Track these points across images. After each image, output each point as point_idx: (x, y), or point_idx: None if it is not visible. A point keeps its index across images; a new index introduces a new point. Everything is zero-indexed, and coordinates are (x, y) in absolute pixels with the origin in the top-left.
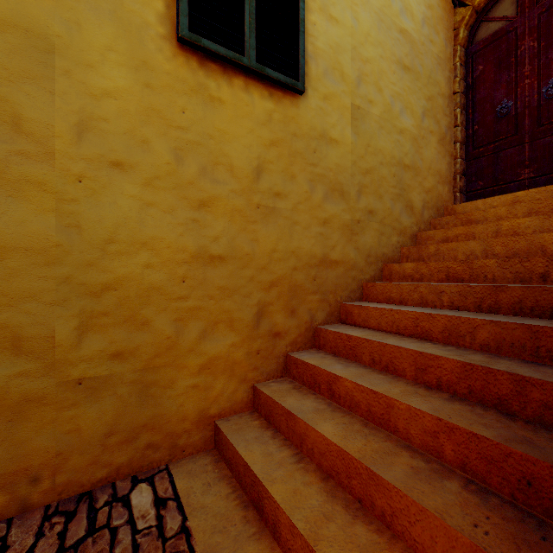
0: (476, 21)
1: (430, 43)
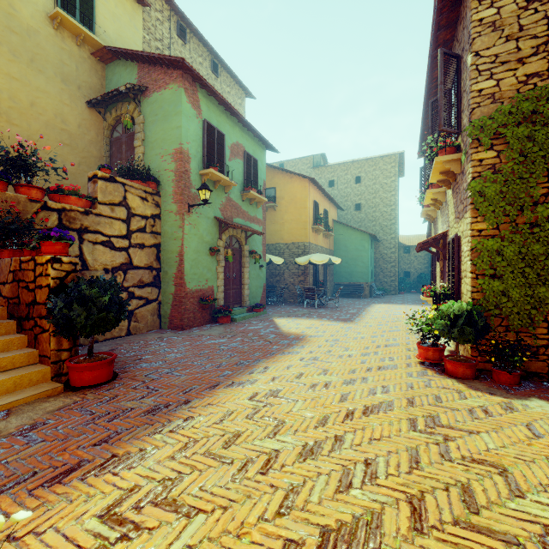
0: (113, 129)
1: (85, 135)
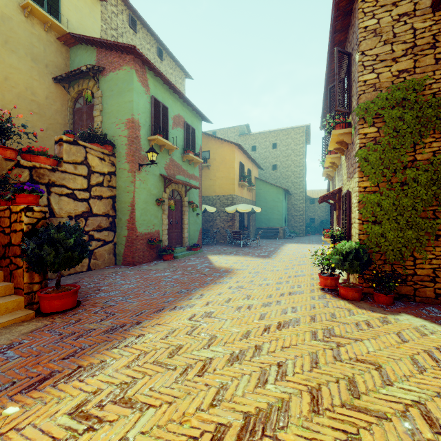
0: (75, 101)
1: (52, 105)
